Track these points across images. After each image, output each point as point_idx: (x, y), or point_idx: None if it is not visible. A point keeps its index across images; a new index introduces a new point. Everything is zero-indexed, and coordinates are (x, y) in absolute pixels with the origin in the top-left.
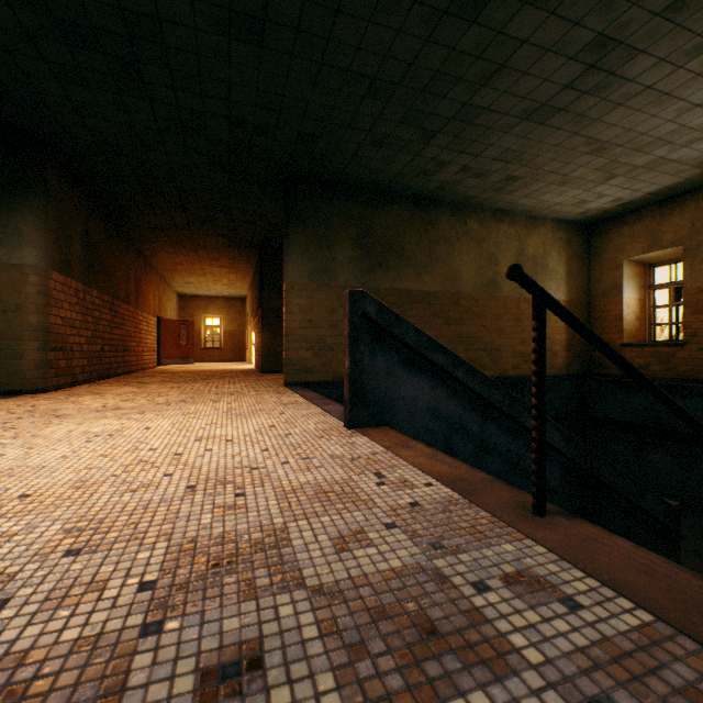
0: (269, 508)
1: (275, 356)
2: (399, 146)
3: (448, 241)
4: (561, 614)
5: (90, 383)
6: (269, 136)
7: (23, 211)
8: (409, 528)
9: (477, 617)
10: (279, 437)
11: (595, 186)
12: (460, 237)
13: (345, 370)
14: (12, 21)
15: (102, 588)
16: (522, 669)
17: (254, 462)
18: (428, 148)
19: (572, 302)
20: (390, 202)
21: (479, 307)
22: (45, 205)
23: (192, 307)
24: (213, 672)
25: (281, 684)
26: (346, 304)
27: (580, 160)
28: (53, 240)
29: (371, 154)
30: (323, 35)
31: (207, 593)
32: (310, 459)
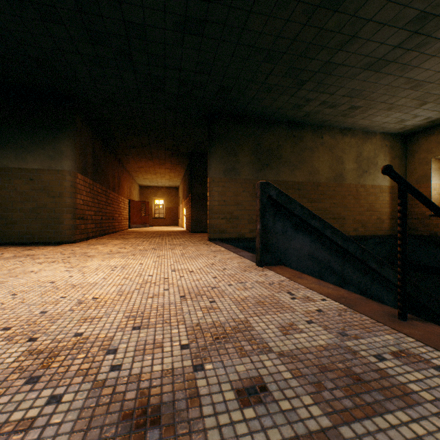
0: (232, 309)
1: (199, 222)
2: (281, 91)
3: (310, 149)
4: (436, 375)
5: (96, 238)
6: (202, 89)
7: (63, 139)
8: (321, 324)
9: (383, 374)
10: (220, 270)
11: (412, 110)
12: (318, 147)
13: (257, 231)
14: (64, 33)
15: (161, 346)
16: (422, 402)
17: (211, 284)
18: (300, 91)
19: (394, 187)
20: (273, 126)
21: (331, 191)
22: (74, 136)
23: (147, 193)
24: (242, 391)
25: (282, 399)
26: (258, 190)
27: (402, 94)
28: (78, 155)
29: (263, 96)
30: (240, 27)
31: (219, 352)
32: (244, 283)
